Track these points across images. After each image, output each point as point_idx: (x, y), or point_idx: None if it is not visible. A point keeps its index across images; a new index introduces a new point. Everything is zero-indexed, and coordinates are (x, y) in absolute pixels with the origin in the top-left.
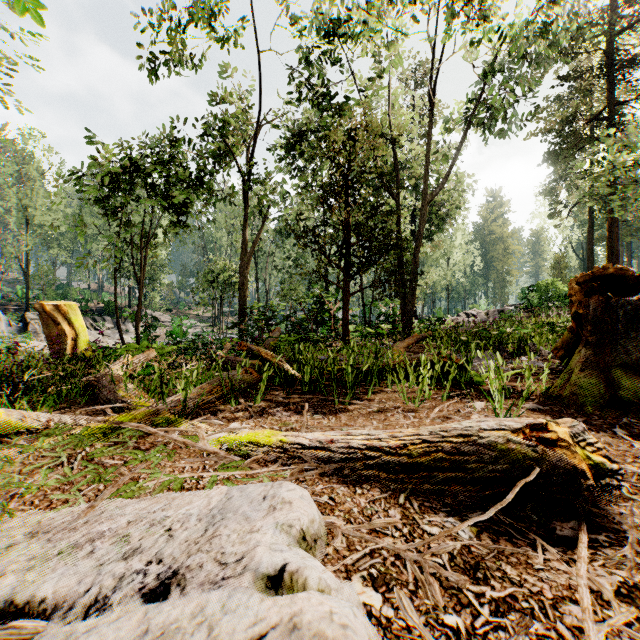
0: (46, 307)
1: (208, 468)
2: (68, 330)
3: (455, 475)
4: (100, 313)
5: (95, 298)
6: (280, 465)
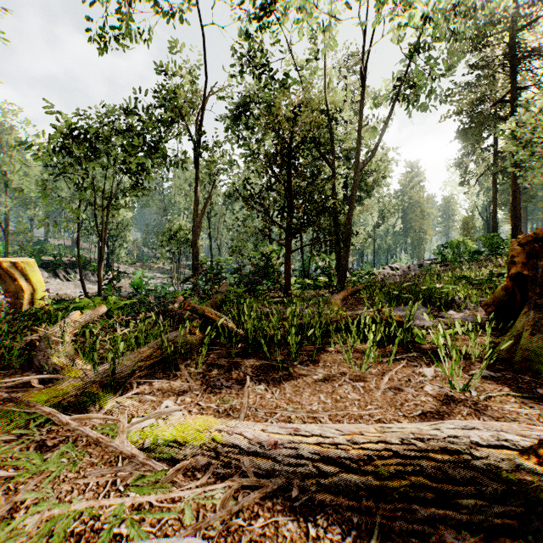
0: (4, 264)
1: (118, 484)
2: (26, 286)
3: (444, 512)
4: (73, 266)
5: (69, 253)
6: (211, 476)
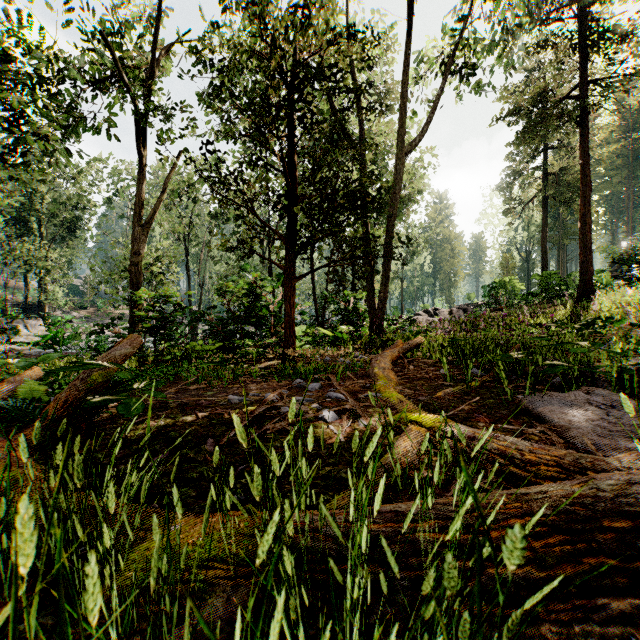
0: None
1: None
2: None
3: None
4: None
5: None
6: None
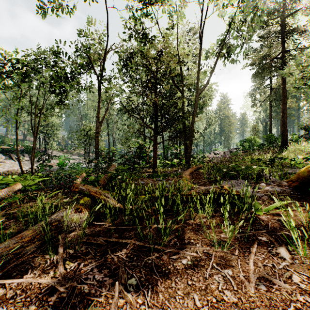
0: None
1: None
2: None
3: None
4: (23, 152)
5: (20, 144)
6: None
